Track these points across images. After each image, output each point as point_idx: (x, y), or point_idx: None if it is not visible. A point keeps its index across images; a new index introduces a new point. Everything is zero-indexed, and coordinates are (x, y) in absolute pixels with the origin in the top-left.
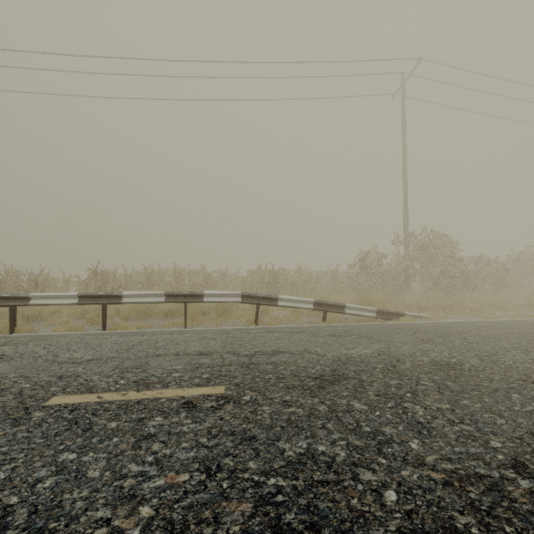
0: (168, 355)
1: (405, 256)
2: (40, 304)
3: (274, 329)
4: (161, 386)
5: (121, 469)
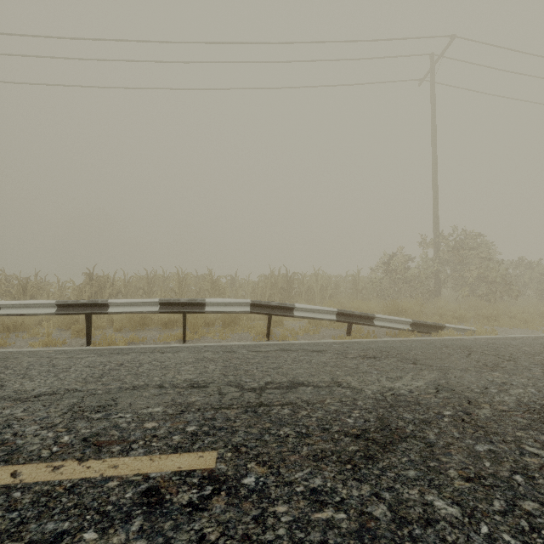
0: (147, 388)
1: (435, 259)
2: (11, 314)
3: (289, 347)
4: (119, 450)
5: None
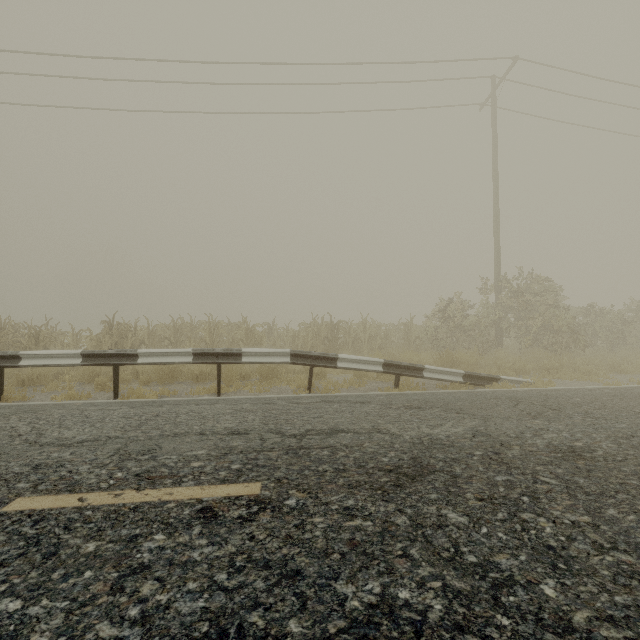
0: (189, 435)
1: (496, 305)
2: (33, 364)
3: (332, 399)
4: (172, 482)
5: (84, 632)
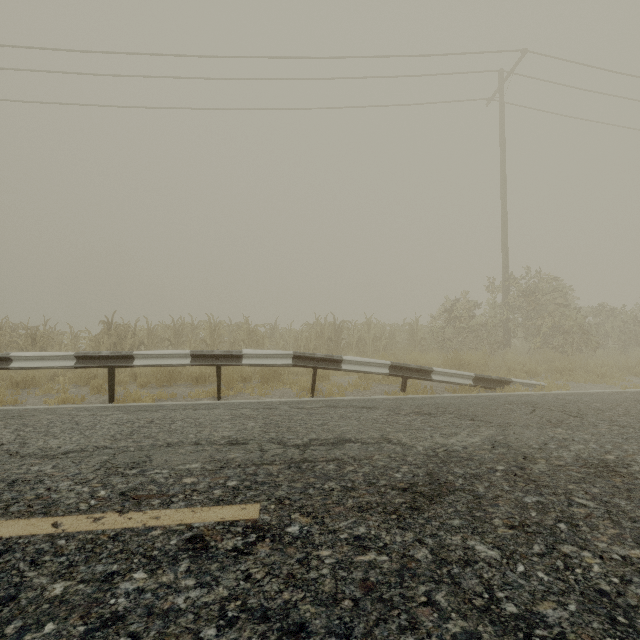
0: (183, 445)
1: (504, 305)
2: (24, 367)
3: (336, 403)
4: (160, 503)
5: None
